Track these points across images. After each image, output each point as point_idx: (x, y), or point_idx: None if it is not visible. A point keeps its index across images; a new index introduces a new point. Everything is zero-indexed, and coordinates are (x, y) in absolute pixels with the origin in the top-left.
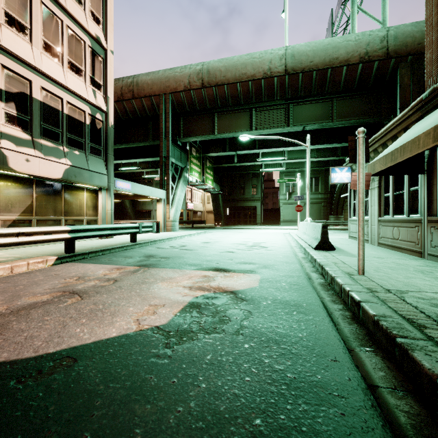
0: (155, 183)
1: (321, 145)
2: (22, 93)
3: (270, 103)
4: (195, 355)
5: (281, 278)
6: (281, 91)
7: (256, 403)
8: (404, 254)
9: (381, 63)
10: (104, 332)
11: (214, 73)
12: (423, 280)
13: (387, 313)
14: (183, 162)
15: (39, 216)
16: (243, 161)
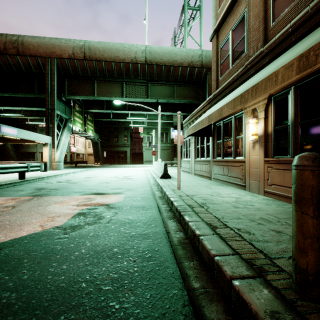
0: (39, 129)
1: (168, 112)
2: None
3: (136, 80)
4: (83, 234)
5: (137, 195)
6: (143, 74)
7: (116, 244)
8: (204, 179)
9: (199, 69)
10: (17, 234)
11: (94, 51)
12: (205, 190)
13: (182, 204)
14: (68, 114)
15: None
16: (117, 118)
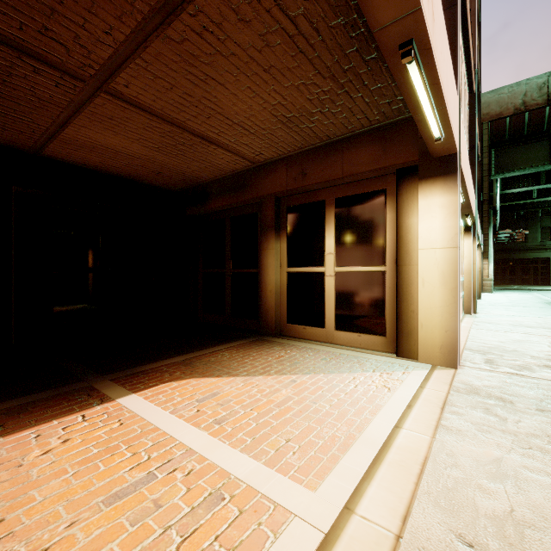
0: None
1: None
2: None
3: None
4: None
5: None
6: None
7: None
8: None
9: None
10: None
11: None
12: None
13: None
14: None
15: None
16: (548, 195)
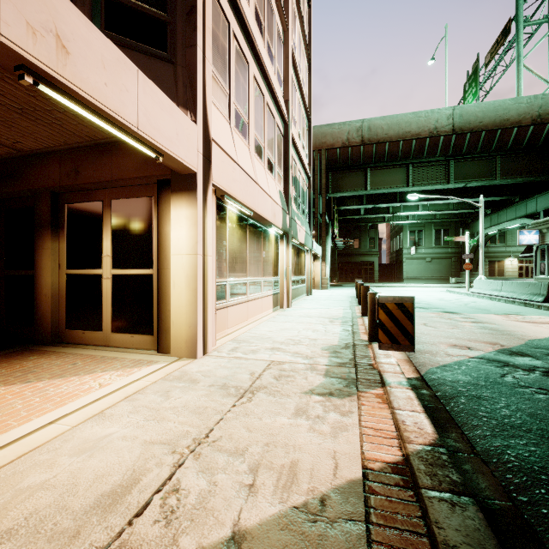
0: None
1: (470, 199)
2: (295, 176)
3: (429, 159)
4: None
5: None
6: (445, 149)
7: None
8: None
9: None
10: None
11: (375, 131)
12: None
13: None
14: None
15: (296, 276)
16: (370, 213)
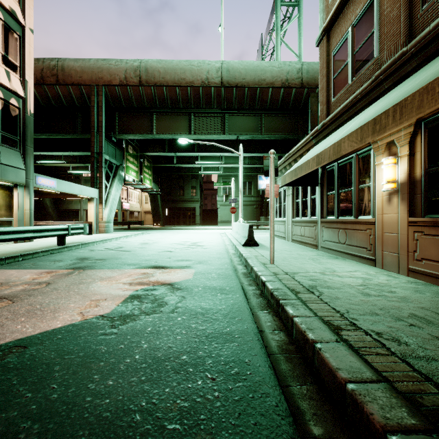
0: (83, 179)
1: (253, 153)
2: None
3: (208, 110)
4: (138, 329)
5: (212, 271)
6: (218, 101)
7: (184, 348)
8: (307, 248)
9: (297, 90)
10: (48, 325)
11: (153, 73)
12: (311, 265)
13: (280, 287)
14: (119, 160)
15: None
16: (182, 163)
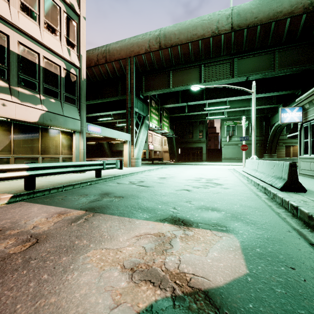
0: (125, 130)
1: (260, 94)
2: (0, 45)
3: (217, 59)
4: None
5: (275, 248)
6: (227, 47)
7: None
8: None
9: None
10: None
11: (169, 36)
12: None
13: None
14: (145, 112)
15: (17, 154)
16: (192, 111)
